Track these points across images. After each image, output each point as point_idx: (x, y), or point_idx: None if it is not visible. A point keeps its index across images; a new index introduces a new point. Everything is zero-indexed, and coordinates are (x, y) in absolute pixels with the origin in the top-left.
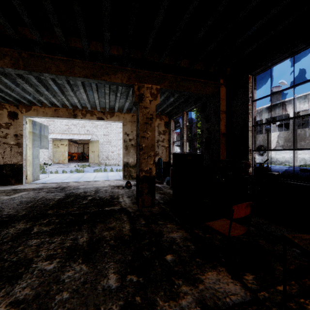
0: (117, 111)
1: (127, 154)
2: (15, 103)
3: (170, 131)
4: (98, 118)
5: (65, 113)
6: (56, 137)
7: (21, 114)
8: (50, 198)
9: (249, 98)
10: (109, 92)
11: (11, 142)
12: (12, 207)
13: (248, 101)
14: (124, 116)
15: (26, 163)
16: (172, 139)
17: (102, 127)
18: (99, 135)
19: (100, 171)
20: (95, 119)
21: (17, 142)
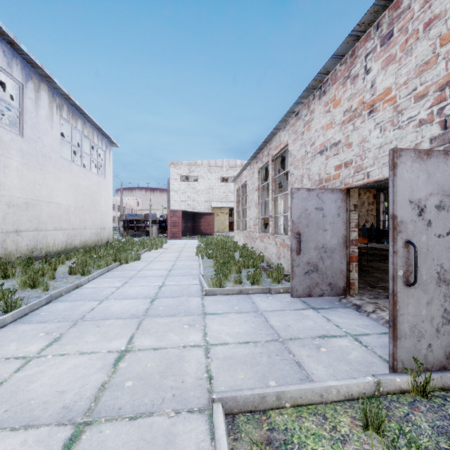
0: None
1: None
2: None
3: (380, 202)
4: None
5: None
6: (218, 206)
7: None
8: None
9: None
10: None
11: None
12: None
13: None
14: None
15: None
16: (381, 209)
17: None
18: None
19: None
20: None
21: None
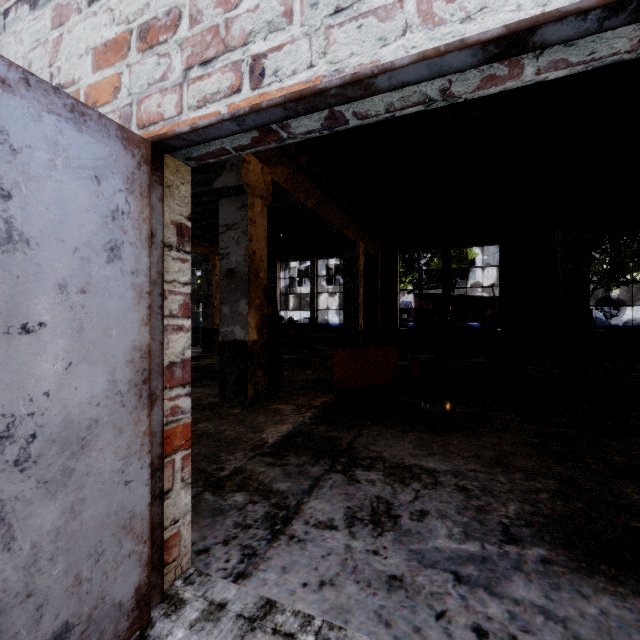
0: None
1: None
2: None
3: None
4: None
5: None
6: None
7: None
8: None
9: (278, 276)
10: None
11: None
12: None
13: (277, 278)
14: None
15: None
16: None
17: None
18: None
19: None
20: None
21: None
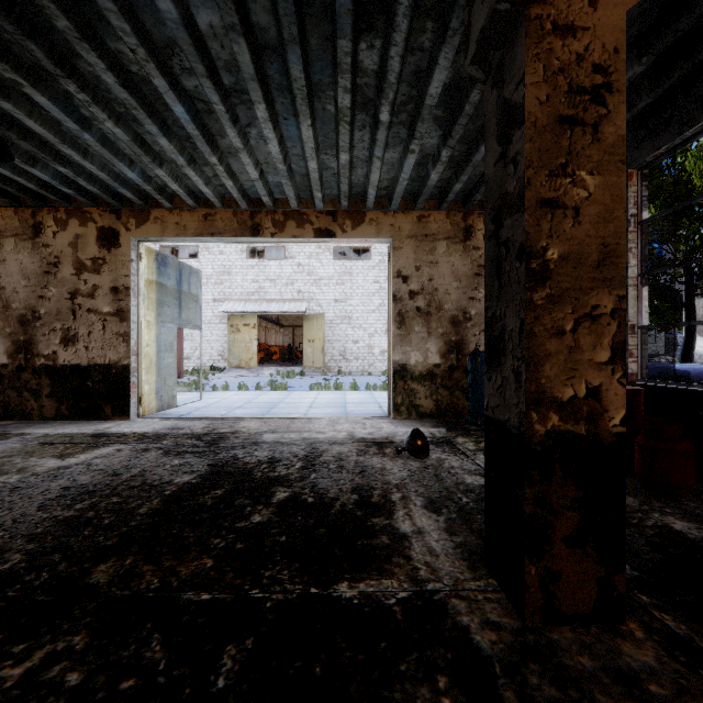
0: (373, 206)
1: (402, 338)
2: (113, 206)
3: None
4: (317, 233)
5: (229, 222)
6: (234, 309)
7: (125, 232)
8: (157, 480)
9: None
10: (350, 105)
11: (104, 308)
12: (18, 514)
13: None
14: (393, 223)
15: (139, 363)
16: None
17: (331, 281)
18: (325, 302)
19: (326, 389)
20: (310, 235)
21: (117, 307)
